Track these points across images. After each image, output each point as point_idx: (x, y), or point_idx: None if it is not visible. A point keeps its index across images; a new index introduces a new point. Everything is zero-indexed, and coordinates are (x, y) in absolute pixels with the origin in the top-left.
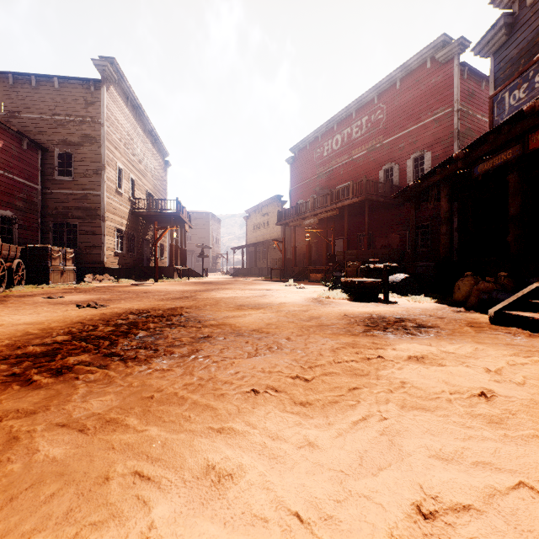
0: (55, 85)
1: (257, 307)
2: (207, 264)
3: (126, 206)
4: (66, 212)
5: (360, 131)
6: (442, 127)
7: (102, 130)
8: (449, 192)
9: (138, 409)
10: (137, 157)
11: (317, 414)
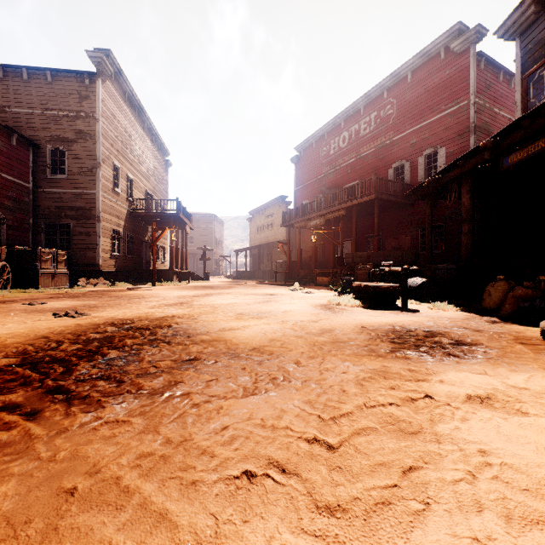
0: (47, 78)
1: (259, 317)
2: (210, 267)
3: (124, 206)
4: (59, 212)
5: (369, 128)
6: (457, 121)
7: (97, 126)
8: (471, 187)
9: (36, 526)
10: (136, 156)
11: (360, 540)
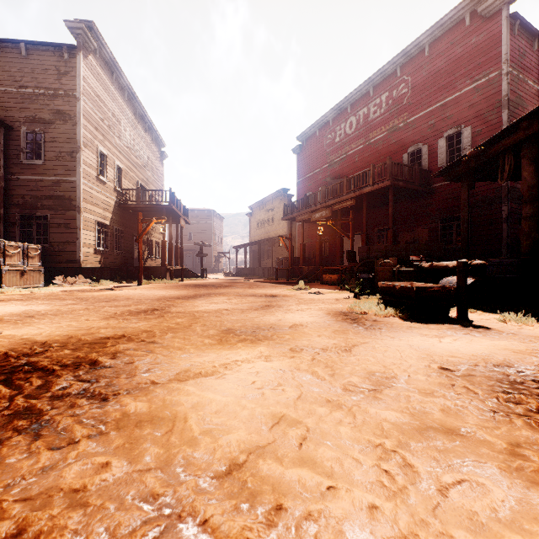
0: (21, 52)
1: (254, 338)
2: (209, 264)
3: (111, 197)
4: (34, 202)
5: (379, 110)
6: (486, 96)
7: (77, 106)
8: (536, 157)
9: None
10: (126, 143)
11: None
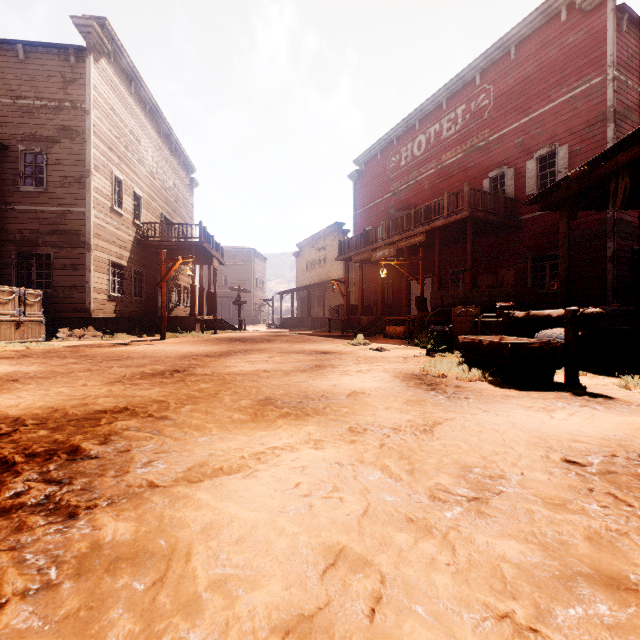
0: (18, 55)
1: (300, 412)
2: (249, 314)
3: (129, 232)
4: (35, 238)
5: (454, 127)
6: (586, 107)
7: (87, 120)
8: None
9: None
10: (147, 167)
11: None
